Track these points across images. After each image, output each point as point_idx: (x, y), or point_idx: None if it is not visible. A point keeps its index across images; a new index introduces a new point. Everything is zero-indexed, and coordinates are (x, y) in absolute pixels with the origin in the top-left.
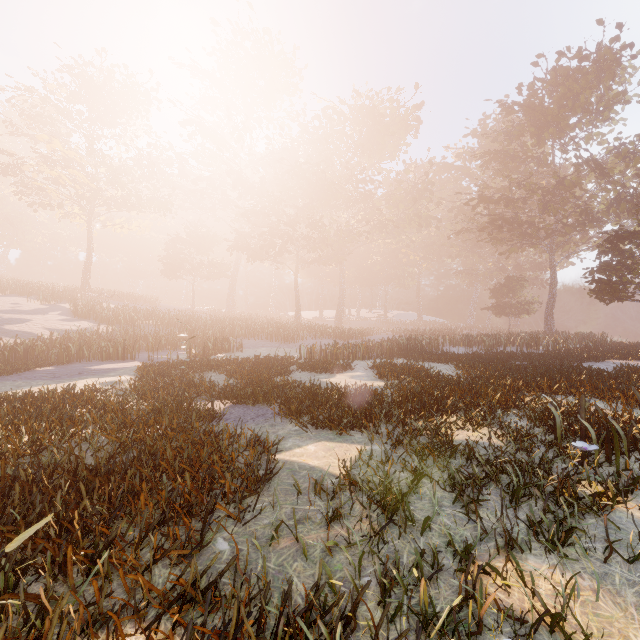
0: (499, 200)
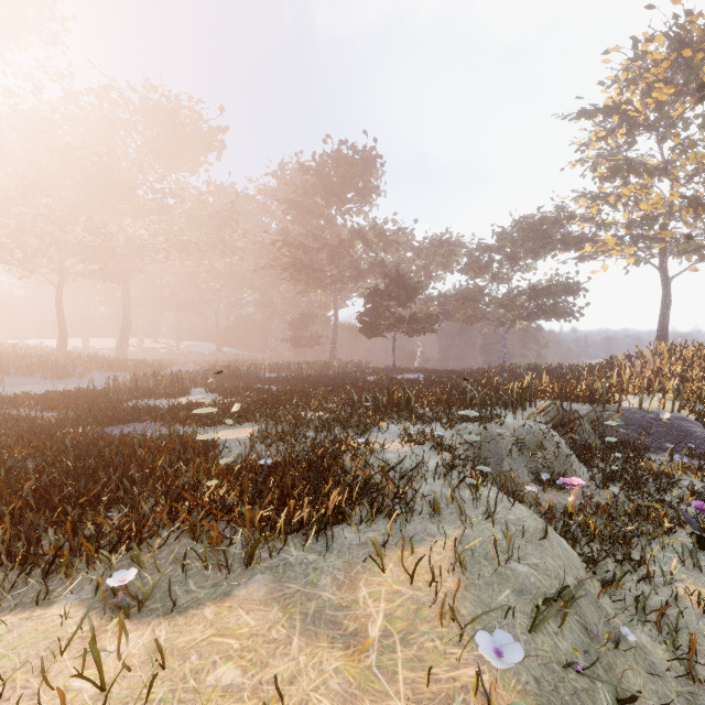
0: (300, 247)
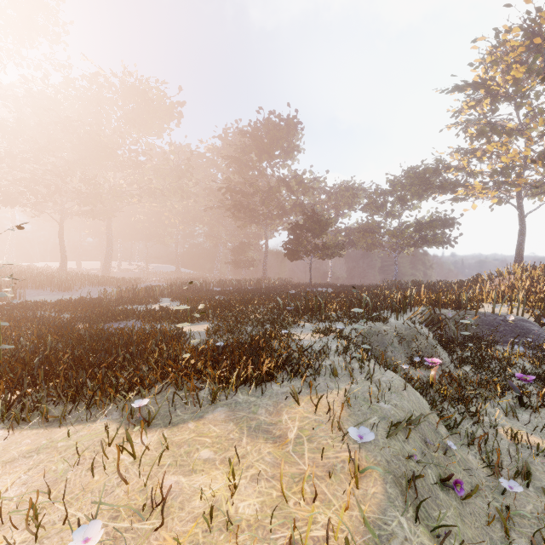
0: (239, 192)
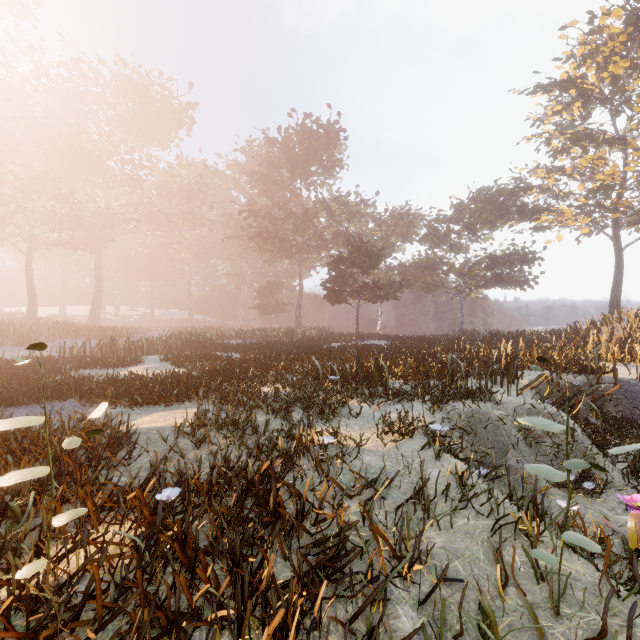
0: (265, 216)
